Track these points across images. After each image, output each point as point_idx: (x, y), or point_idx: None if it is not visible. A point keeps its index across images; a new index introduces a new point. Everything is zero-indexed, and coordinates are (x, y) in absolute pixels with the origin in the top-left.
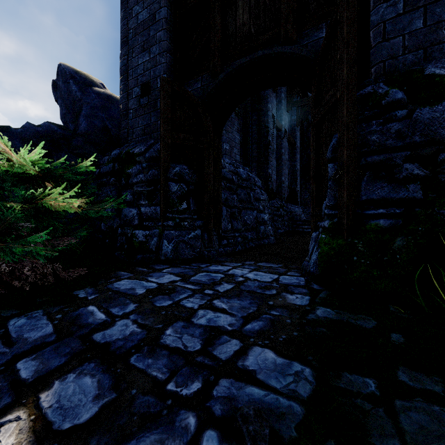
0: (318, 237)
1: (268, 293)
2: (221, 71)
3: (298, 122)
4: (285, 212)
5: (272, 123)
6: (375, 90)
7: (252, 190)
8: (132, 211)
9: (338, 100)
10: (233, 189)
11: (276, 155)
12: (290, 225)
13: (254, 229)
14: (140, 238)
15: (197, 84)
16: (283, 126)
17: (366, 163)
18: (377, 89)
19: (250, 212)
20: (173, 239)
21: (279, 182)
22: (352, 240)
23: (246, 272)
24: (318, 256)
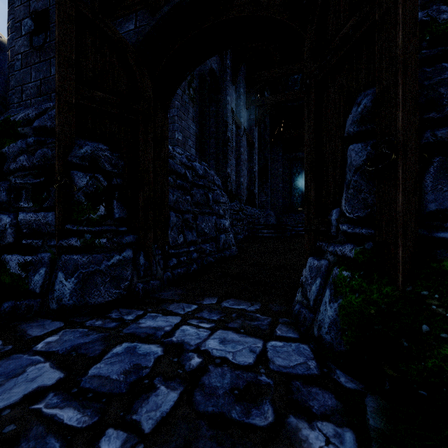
0: (327, 270)
1: (258, 420)
2: (165, 3)
3: (257, 121)
4: (244, 215)
5: (231, 118)
6: (434, 16)
7: (210, 190)
8: (3, 220)
9: (378, 23)
10: (187, 188)
11: (235, 154)
12: (250, 229)
13: (213, 239)
14: (12, 270)
15: (129, 24)
16: (242, 124)
17: (435, 139)
18: (438, 14)
19: (208, 218)
20: (77, 270)
21: (238, 183)
22: (416, 289)
23: (205, 335)
24: (338, 312)
